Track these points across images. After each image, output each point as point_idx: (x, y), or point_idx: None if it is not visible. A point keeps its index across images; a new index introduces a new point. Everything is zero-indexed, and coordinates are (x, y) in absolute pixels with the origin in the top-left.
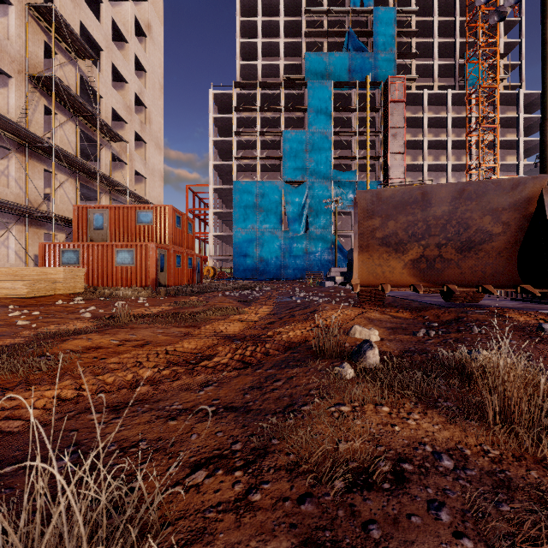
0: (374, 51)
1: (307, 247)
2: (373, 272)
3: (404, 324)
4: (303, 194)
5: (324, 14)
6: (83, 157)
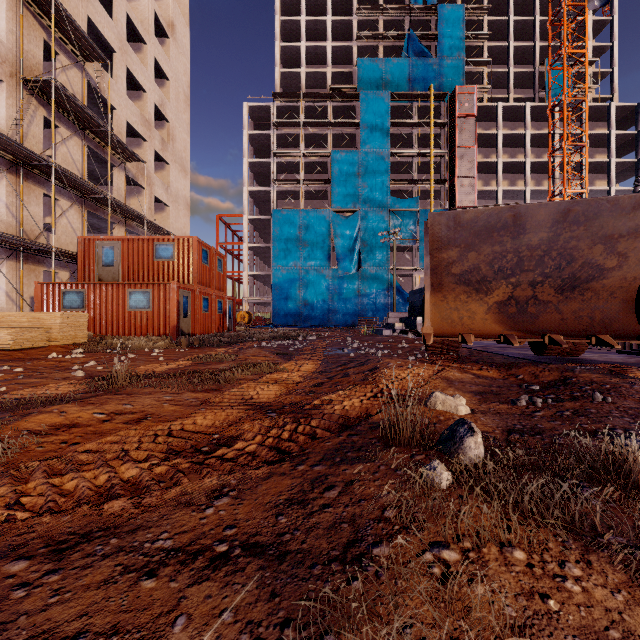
0: (439, 57)
1: (360, 288)
2: (448, 318)
3: (494, 386)
4: (355, 226)
5: (380, 13)
6: (93, 180)
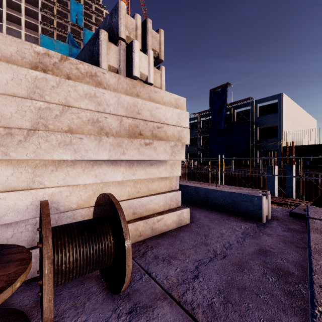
0: None
1: None
2: None
3: None
4: None
5: (54, 17)
6: None
